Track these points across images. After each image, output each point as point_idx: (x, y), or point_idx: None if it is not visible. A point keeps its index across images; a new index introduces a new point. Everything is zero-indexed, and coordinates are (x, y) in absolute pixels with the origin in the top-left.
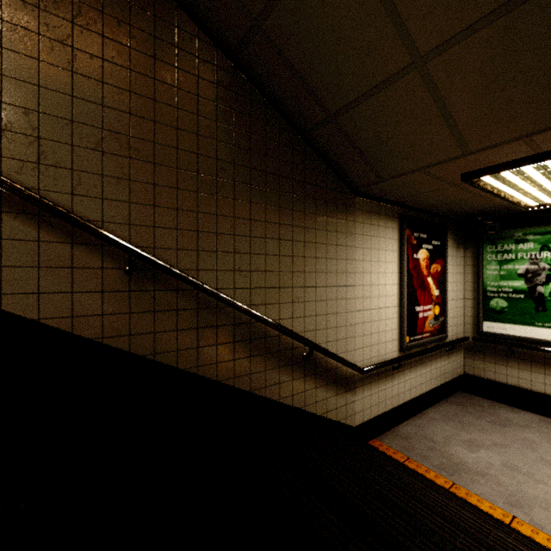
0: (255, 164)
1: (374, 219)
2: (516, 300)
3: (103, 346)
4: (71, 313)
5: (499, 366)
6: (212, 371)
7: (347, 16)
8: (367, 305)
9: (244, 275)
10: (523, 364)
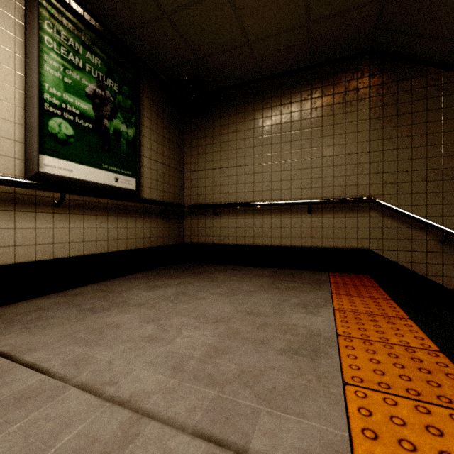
0: None
1: None
2: None
3: (427, 279)
4: (411, 261)
5: None
6: None
7: None
8: None
9: None
10: None
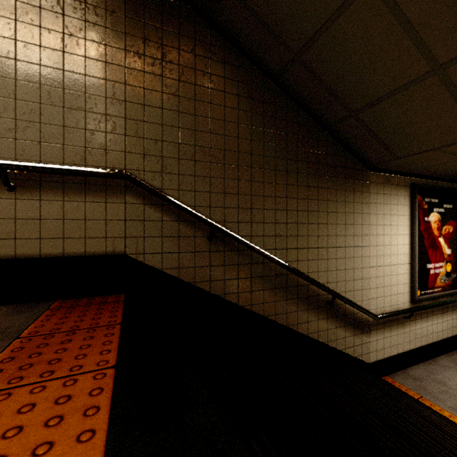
0: (290, 156)
1: (386, 189)
2: None
3: (195, 287)
4: (178, 266)
5: None
6: (260, 309)
7: (373, 44)
8: (380, 262)
9: (282, 239)
10: None
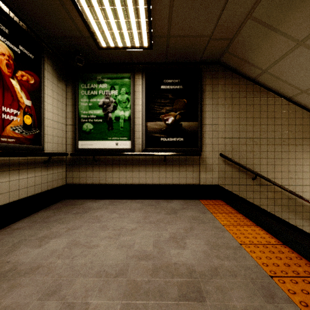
0: None
1: None
2: (98, 123)
3: None
4: None
5: (89, 172)
6: None
7: None
8: None
9: None
10: (102, 167)
